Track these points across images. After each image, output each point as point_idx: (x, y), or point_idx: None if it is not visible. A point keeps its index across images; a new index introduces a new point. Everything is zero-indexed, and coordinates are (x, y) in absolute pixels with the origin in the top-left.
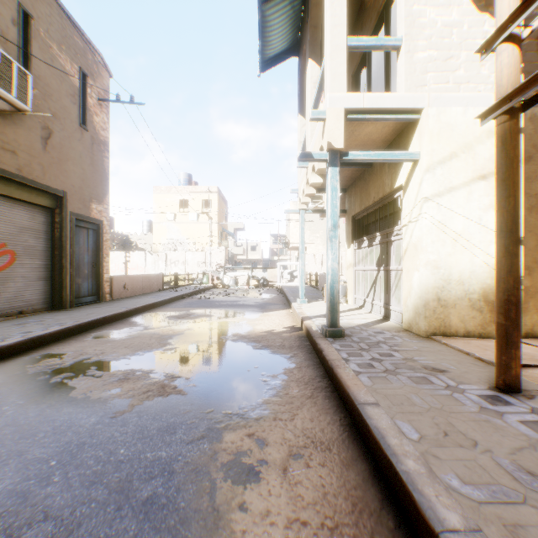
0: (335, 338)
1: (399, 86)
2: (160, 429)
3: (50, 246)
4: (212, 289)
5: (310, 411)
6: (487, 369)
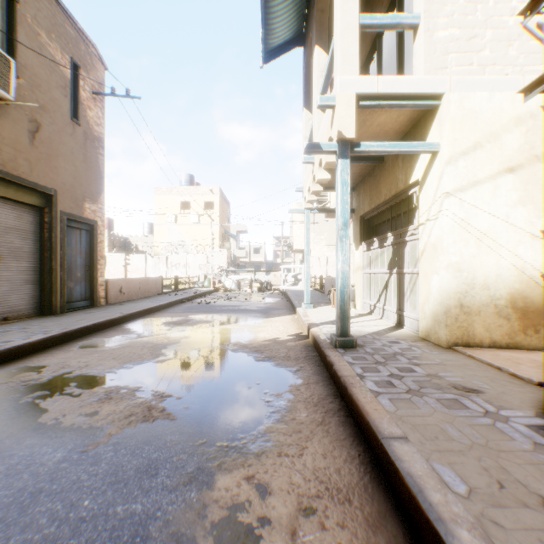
0: (346, 349)
1: (417, 69)
2: (138, 468)
3: (39, 248)
4: (213, 293)
5: (322, 443)
6: (526, 388)
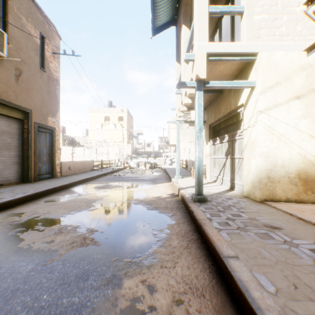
0: (201, 202)
1: (242, 38)
2: (77, 275)
3: (21, 143)
4: (123, 169)
5: (187, 259)
6: (308, 227)
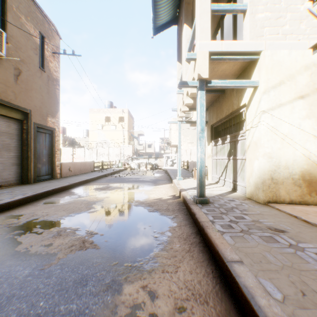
0: (203, 204)
1: (245, 36)
2: (75, 280)
3: (21, 144)
4: (124, 170)
5: (189, 264)
6: (313, 229)
